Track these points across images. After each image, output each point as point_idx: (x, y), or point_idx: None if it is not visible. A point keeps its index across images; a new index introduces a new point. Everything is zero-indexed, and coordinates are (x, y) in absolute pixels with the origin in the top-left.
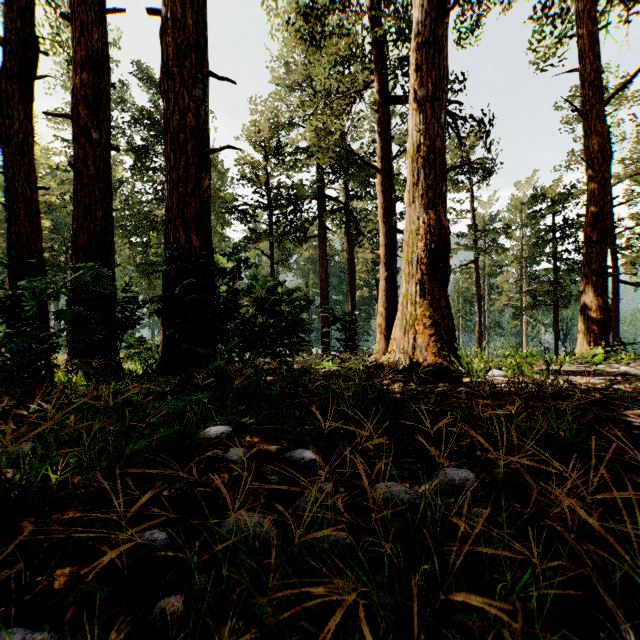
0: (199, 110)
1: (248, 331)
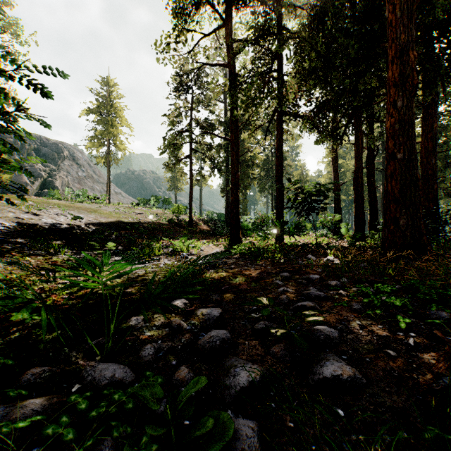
0: (432, 166)
1: (450, 230)
